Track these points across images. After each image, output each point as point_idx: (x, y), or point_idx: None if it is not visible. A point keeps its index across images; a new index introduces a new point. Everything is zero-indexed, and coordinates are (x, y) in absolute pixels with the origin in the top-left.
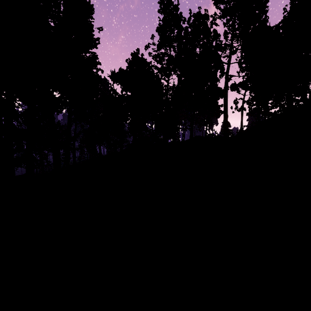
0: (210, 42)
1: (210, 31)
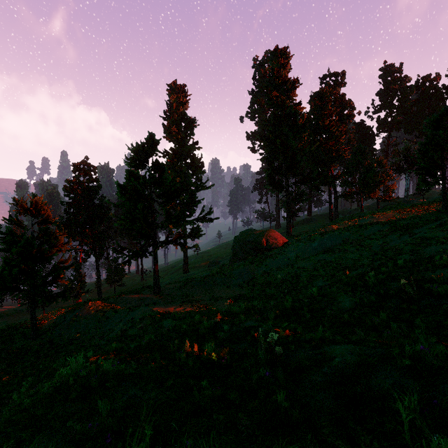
0: (441, 101)
1: (442, 94)
